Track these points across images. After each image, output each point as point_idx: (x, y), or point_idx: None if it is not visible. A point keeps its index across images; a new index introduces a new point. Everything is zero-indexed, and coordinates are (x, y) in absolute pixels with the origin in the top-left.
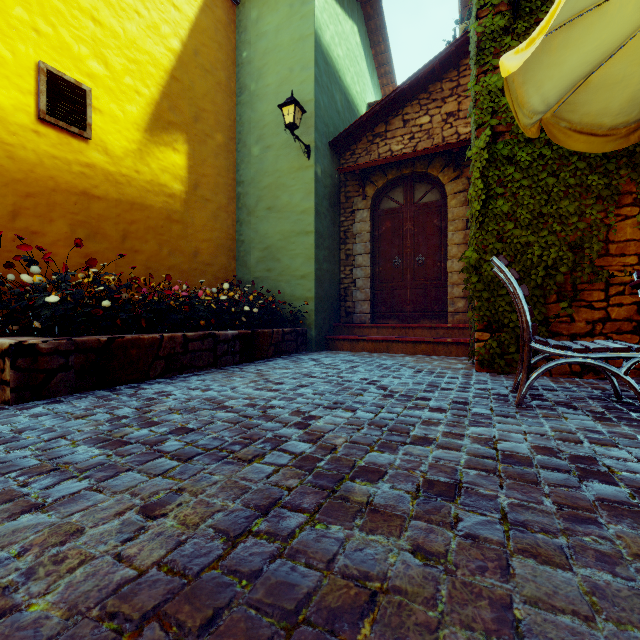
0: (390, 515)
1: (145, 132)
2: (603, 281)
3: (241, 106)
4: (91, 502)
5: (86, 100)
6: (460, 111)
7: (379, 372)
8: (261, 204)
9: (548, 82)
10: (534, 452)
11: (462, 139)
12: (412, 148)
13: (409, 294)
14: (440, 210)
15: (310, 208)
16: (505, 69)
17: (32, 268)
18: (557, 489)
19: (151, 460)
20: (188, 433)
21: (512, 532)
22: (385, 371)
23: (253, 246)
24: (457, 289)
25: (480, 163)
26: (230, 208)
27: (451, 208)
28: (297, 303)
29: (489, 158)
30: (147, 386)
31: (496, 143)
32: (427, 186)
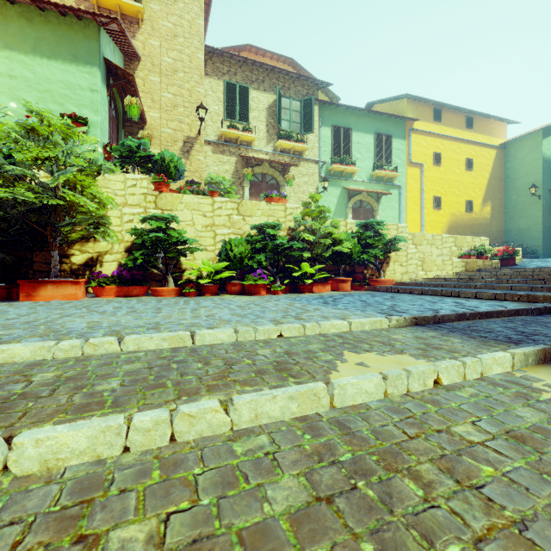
0: None
1: (481, 205)
2: None
3: (506, 183)
4: None
5: (472, 203)
6: None
7: None
8: (516, 215)
9: None
10: None
11: None
12: None
13: None
14: None
15: (540, 216)
16: None
17: None
18: None
19: None
20: None
21: None
22: None
23: (512, 229)
24: None
25: None
26: (502, 218)
27: None
28: (534, 247)
29: None
30: None
31: None
32: None
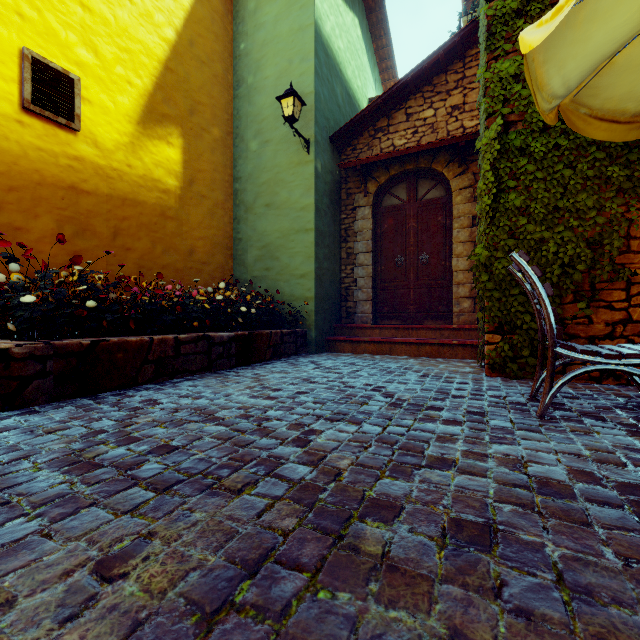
0: (413, 575)
1: (137, 124)
2: (624, 280)
3: (239, 100)
4: (35, 554)
5: (74, 89)
6: (466, 104)
7: (383, 377)
8: (259, 201)
9: (571, 61)
10: (573, 478)
11: (468, 132)
12: (415, 143)
13: (412, 294)
14: (445, 207)
15: (310, 205)
16: (526, 44)
17: (11, 266)
18: (615, 533)
19: (122, 490)
20: (170, 452)
21: (576, 604)
22: (390, 375)
23: (251, 244)
24: (462, 289)
25: (491, 154)
26: (227, 205)
27: (456, 205)
28: (296, 303)
29: (500, 149)
30: (134, 393)
31: (508, 133)
32: (431, 182)
